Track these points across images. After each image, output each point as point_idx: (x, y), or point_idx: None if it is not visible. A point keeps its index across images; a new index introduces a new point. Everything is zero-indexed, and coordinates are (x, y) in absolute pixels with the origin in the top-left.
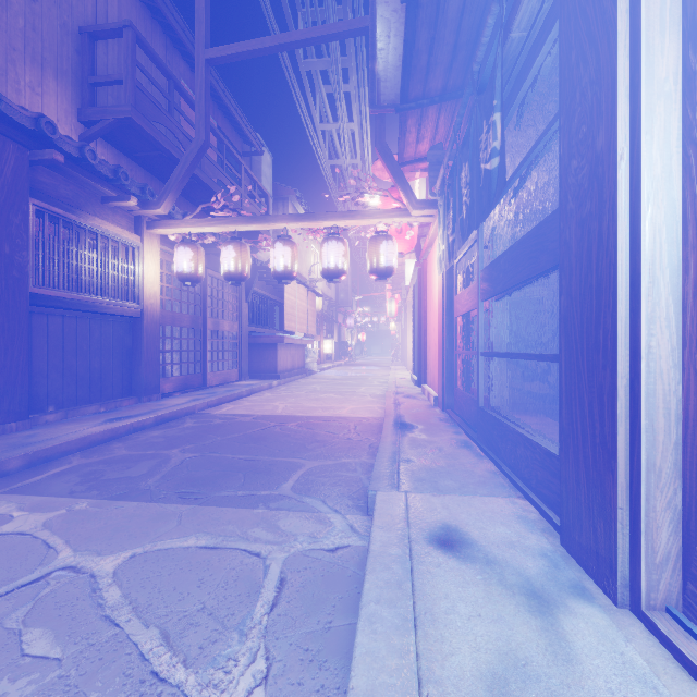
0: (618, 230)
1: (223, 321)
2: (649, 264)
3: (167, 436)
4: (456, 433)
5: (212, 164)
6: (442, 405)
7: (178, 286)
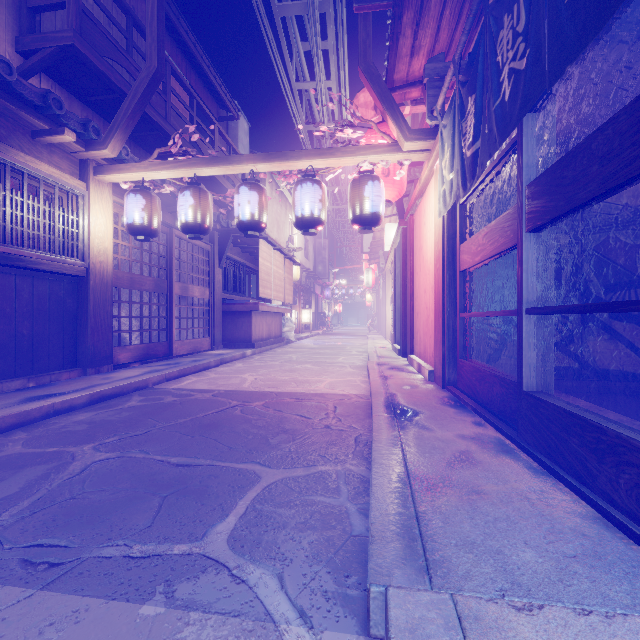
0: None
1: (193, 287)
2: None
3: (93, 421)
4: (478, 425)
5: (181, 118)
6: (442, 381)
7: (138, 246)
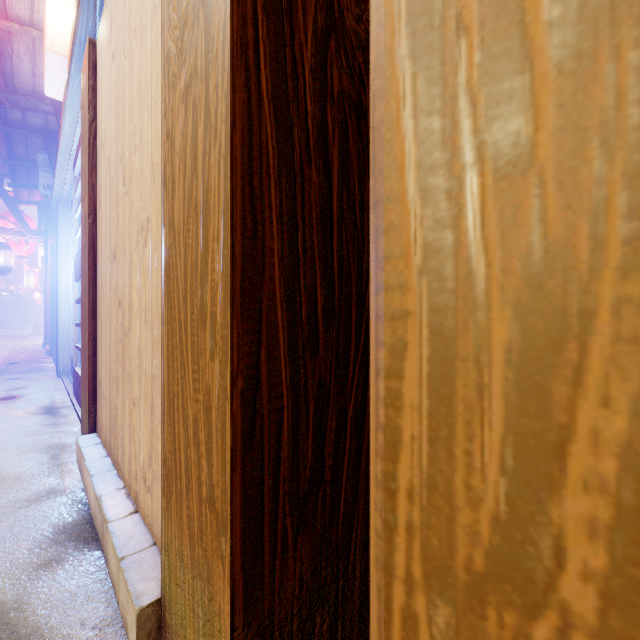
0: (58, 293)
1: None
2: (63, 302)
3: None
4: (49, 362)
5: None
6: (50, 353)
7: None
